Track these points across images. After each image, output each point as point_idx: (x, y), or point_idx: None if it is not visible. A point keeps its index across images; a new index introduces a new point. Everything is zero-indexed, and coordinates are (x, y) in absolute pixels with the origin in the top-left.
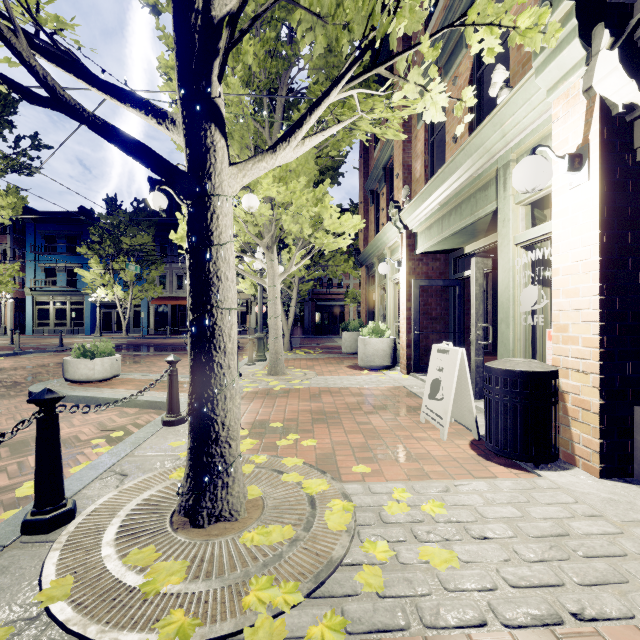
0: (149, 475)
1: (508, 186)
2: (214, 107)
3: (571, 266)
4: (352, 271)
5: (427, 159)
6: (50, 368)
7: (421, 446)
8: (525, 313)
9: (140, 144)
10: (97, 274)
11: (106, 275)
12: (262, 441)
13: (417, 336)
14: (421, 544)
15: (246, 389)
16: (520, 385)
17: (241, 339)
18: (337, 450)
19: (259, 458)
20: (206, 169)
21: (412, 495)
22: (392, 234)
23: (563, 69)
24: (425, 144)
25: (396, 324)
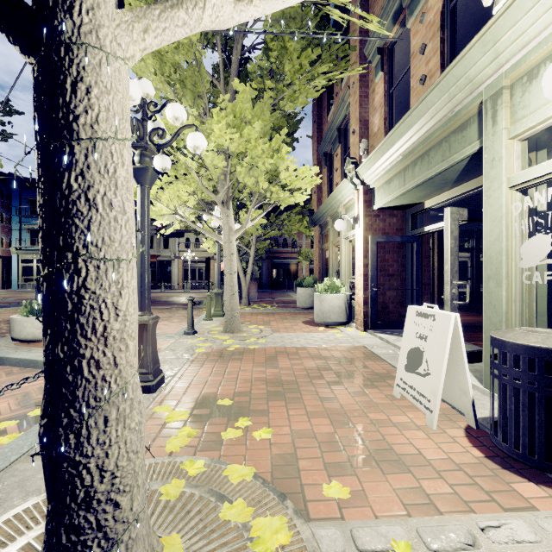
0: (28, 505)
1: (500, 118)
2: None
3: None
4: (306, 230)
5: (386, 111)
6: None
7: (405, 438)
8: (521, 269)
9: None
10: None
11: None
12: (204, 429)
13: (374, 293)
14: None
15: (198, 350)
16: None
17: (204, 293)
18: (299, 446)
19: (194, 465)
20: None
21: None
22: (347, 191)
23: None
24: (384, 96)
25: (351, 280)
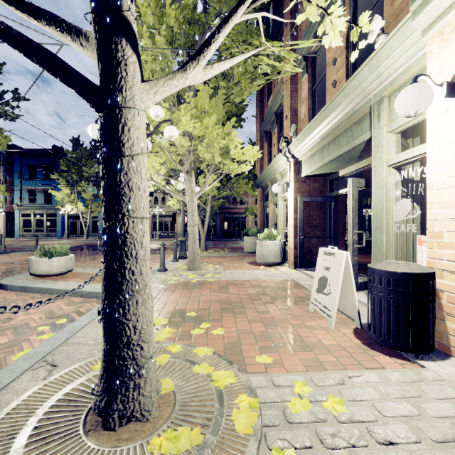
0: (75, 366)
1: (382, 118)
2: (125, 22)
3: (446, 181)
4: (251, 191)
5: (310, 103)
6: (24, 264)
7: (313, 334)
8: (396, 222)
9: (46, 51)
10: (65, 194)
11: (72, 195)
12: (179, 329)
13: (302, 240)
14: (328, 451)
15: (170, 282)
16: (402, 285)
17: (170, 241)
18: (242, 338)
19: (175, 347)
20: (117, 82)
21: (312, 389)
22: (282, 162)
23: (439, 9)
24: (308, 92)
25: (285, 231)
